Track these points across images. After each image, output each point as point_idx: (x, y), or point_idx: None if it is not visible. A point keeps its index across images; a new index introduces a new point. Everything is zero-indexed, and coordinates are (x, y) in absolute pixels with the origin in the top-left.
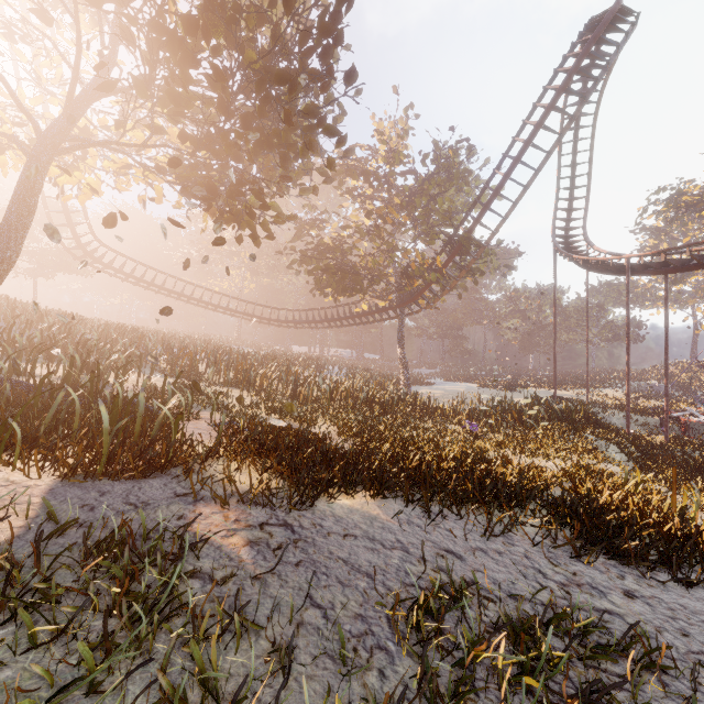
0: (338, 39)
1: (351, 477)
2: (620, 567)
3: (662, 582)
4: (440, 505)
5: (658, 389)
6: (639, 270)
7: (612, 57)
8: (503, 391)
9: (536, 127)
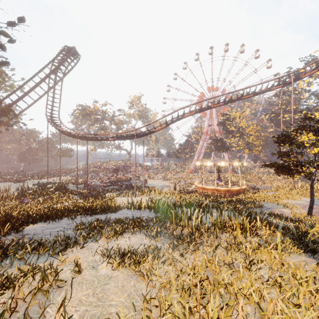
0: (2, 47)
1: (27, 219)
2: (97, 215)
3: (104, 214)
4: (53, 220)
5: (79, 175)
6: (80, 138)
7: (73, 66)
8: (17, 182)
9: (47, 76)
